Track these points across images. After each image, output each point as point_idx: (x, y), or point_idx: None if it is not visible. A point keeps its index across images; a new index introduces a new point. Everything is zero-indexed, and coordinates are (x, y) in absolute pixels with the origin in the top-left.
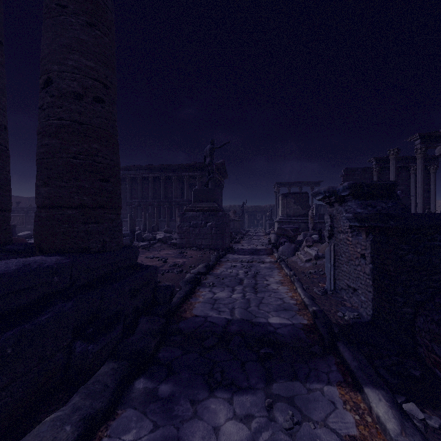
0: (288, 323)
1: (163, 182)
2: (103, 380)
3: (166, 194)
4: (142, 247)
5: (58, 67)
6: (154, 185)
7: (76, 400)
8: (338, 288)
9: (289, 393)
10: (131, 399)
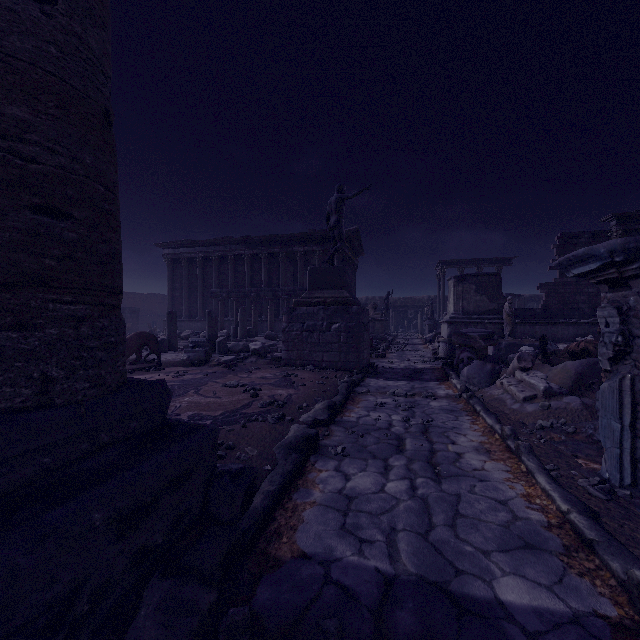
0: (559, 611)
1: (265, 262)
2: None
3: (270, 280)
4: (225, 365)
5: None
6: (251, 267)
7: None
8: None
9: None
10: None
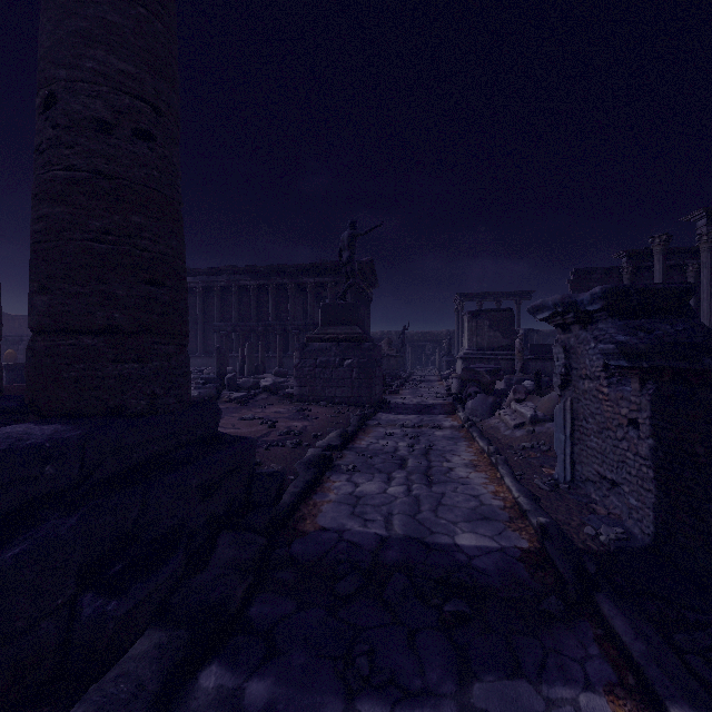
0: (492, 547)
1: (273, 293)
2: (135, 671)
3: (278, 313)
4: (237, 401)
5: (66, 72)
6: (258, 299)
7: None
8: (580, 478)
9: (507, 707)
10: None
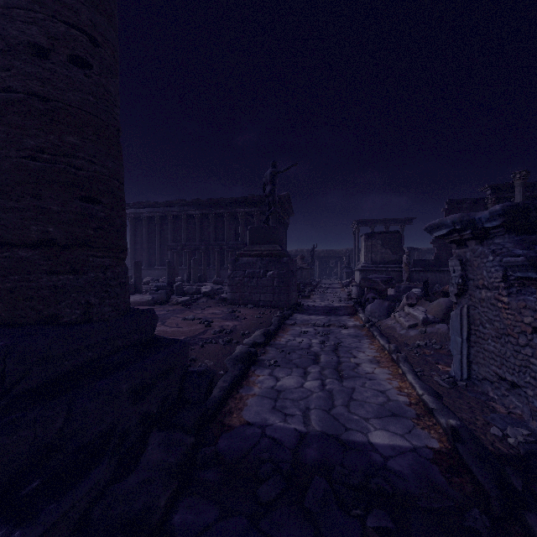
0: (405, 446)
1: (213, 220)
2: None
3: (216, 236)
4: (182, 304)
5: None
6: (201, 225)
7: None
8: (476, 377)
9: None
10: None
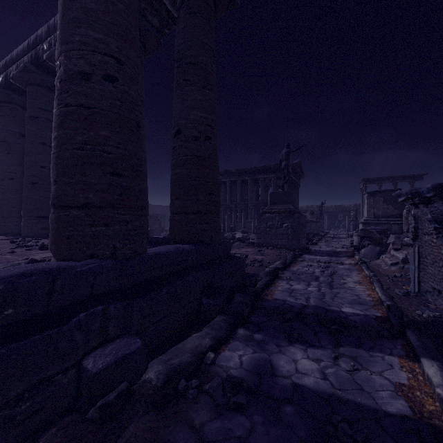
0: (360, 313)
1: (239, 185)
2: (218, 323)
3: (242, 197)
4: None
5: (184, 121)
6: (231, 189)
7: (206, 330)
8: (423, 290)
9: (353, 354)
10: (237, 337)
